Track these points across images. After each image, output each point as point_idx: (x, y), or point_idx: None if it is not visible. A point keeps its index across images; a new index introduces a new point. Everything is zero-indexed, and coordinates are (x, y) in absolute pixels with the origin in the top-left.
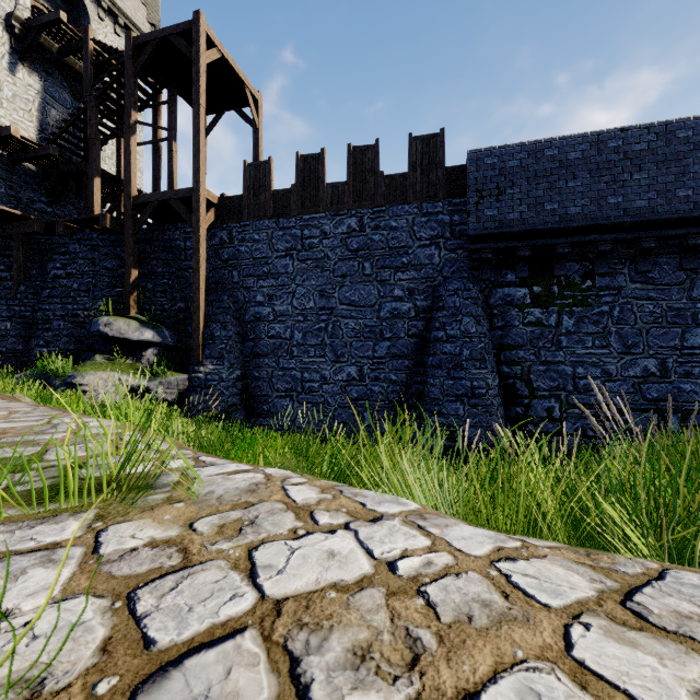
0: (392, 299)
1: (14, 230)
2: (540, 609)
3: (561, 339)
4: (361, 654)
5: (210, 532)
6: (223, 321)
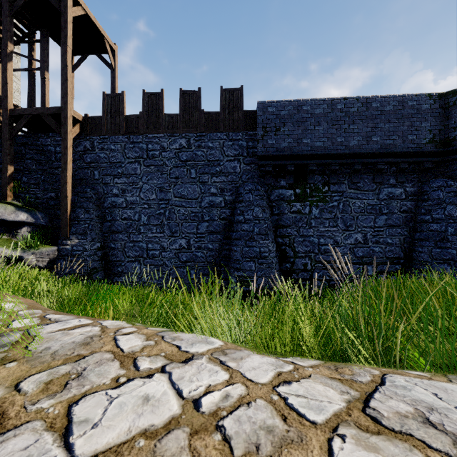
0: (209, 194)
1: None
2: (310, 427)
3: (311, 222)
4: None
5: (35, 390)
6: (86, 207)
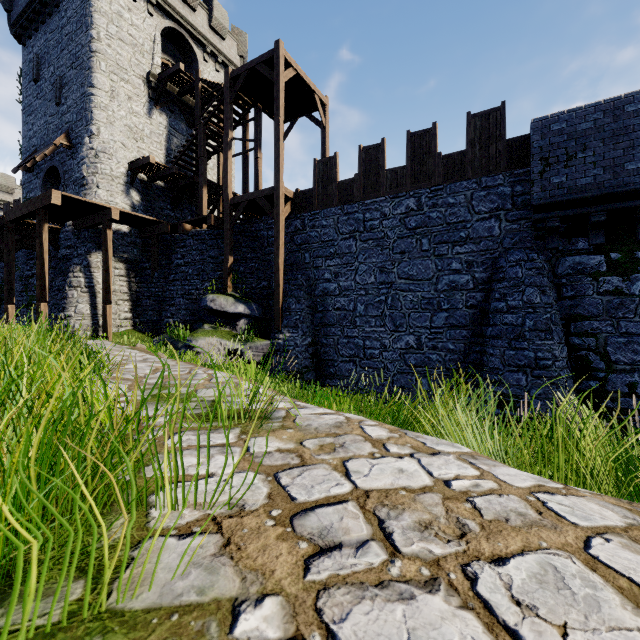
0: (449, 272)
1: (152, 232)
2: (568, 525)
3: None
4: (425, 525)
5: (314, 448)
6: (297, 296)
